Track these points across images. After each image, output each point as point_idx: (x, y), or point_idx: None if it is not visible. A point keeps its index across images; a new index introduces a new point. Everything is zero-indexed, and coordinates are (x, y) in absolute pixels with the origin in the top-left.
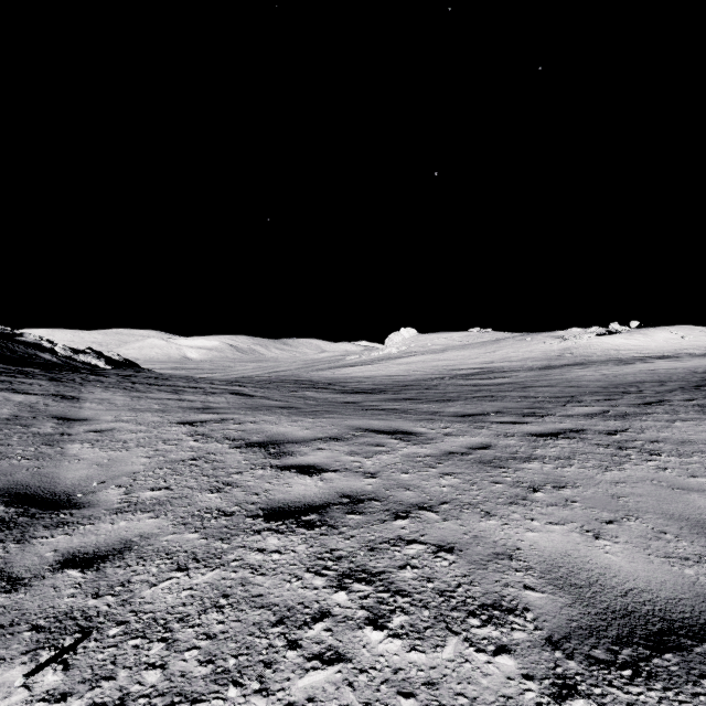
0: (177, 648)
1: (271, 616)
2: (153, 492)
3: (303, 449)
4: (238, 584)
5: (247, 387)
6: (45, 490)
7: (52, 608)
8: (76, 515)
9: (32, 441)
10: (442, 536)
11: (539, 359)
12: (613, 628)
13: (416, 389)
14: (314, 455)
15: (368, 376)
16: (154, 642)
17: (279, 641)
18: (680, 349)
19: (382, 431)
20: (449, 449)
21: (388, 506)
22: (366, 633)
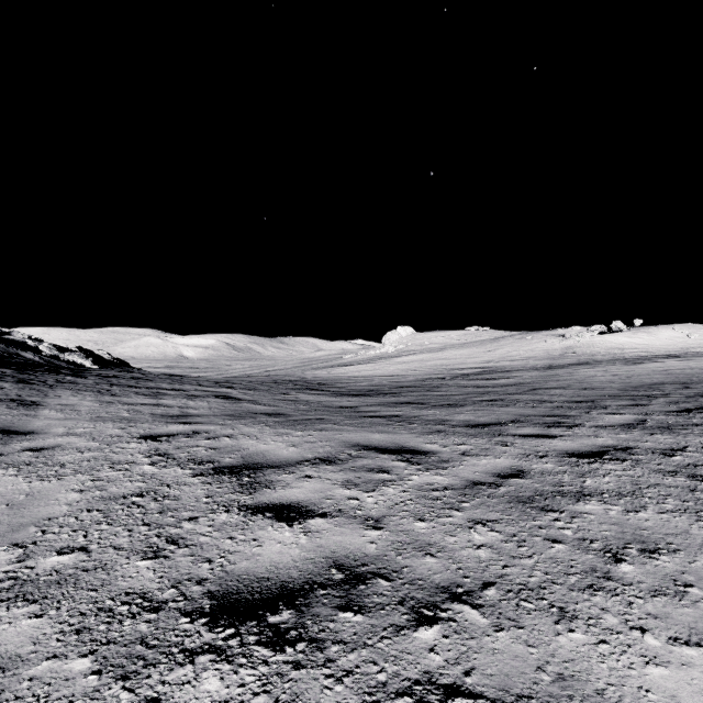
0: None
1: None
2: (60, 557)
3: (286, 477)
4: None
5: (236, 389)
6: None
7: None
8: None
9: None
10: (503, 676)
11: (542, 358)
12: None
13: (417, 391)
14: (299, 486)
15: (365, 376)
16: None
17: None
18: (686, 347)
19: (384, 449)
20: (472, 477)
21: (403, 592)
22: None
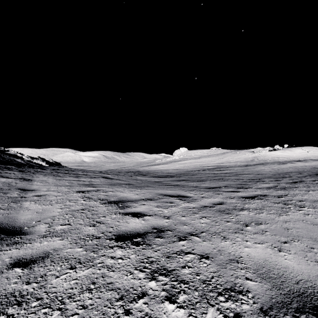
0: (66, 314)
1: (116, 295)
2: (62, 226)
3: (135, 204)
4: (100, 276)
5: (110, 174)
6: (10, 225)
7: (4, 290)
8: (23, 238)
9: (7, 201)
10: (203, 250)
11: (243, 161)
12: (294, 302)
13: (187, 175)
14: (140, 207)
15: (165, 169)
16: (55, 310)
17: (120, 310)
18: (306, 157)
19: (172, 196)
20: (204, 204)
21: (176, 234)
22: (165, 305)
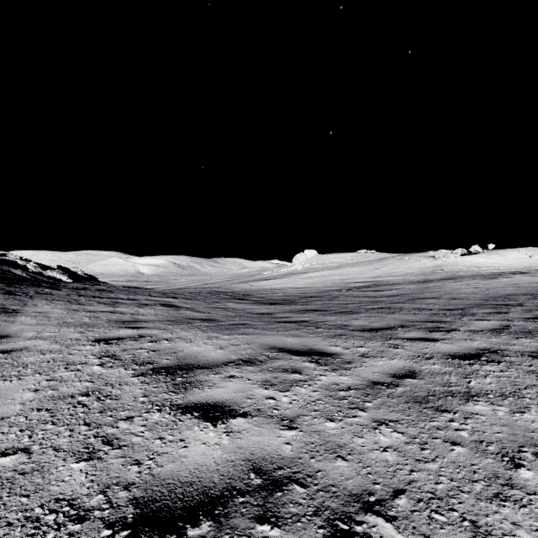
0: None
1: None
2: (2, 459)
3: (213, 377)
4: None
5: (178, 299)
6: None
7: None
8: None
9: None
10: None
11: (417, 274)
12: None
13: (320, 300)
14: (224, 386)
15: (280, 288)
16: None
17: None
18: (529, 266)
19: (296, 352)
20: (372, 377)
21: (318, 501)
22: None
